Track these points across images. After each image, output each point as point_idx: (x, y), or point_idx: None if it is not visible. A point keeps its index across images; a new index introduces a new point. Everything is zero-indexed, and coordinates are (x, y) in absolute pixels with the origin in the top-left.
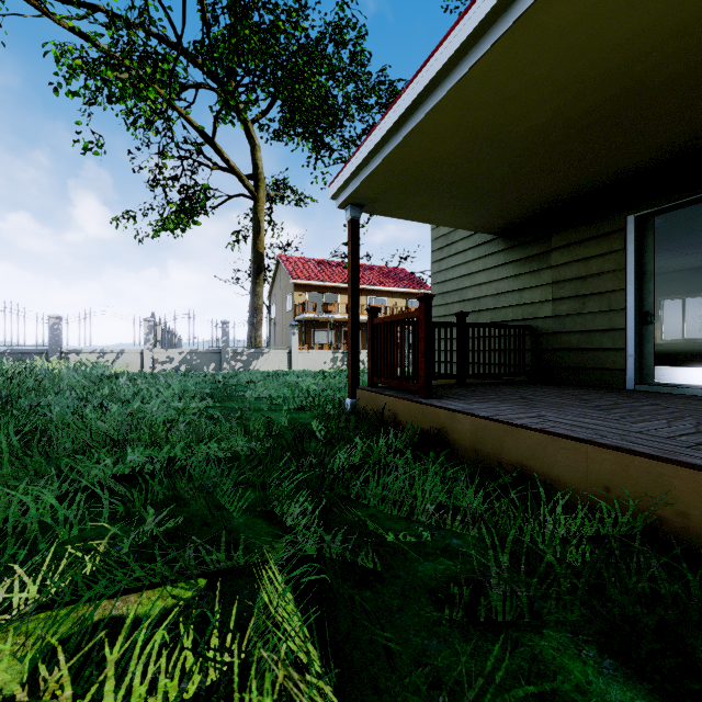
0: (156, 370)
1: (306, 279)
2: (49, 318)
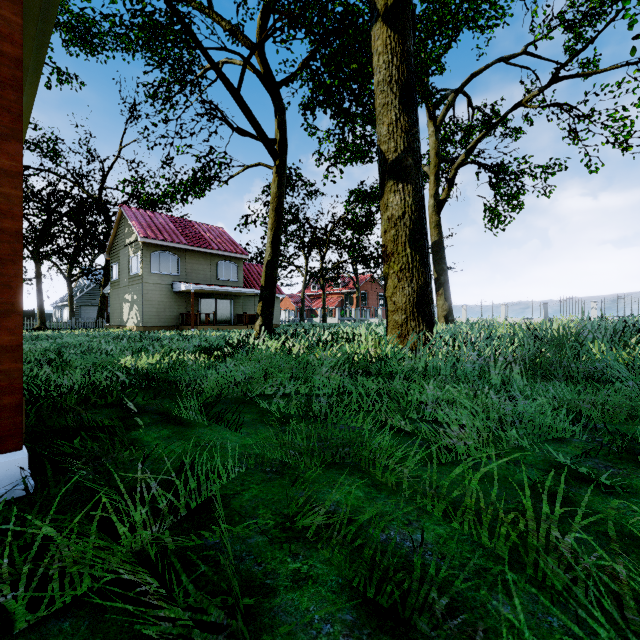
0: None
1: None
2: None
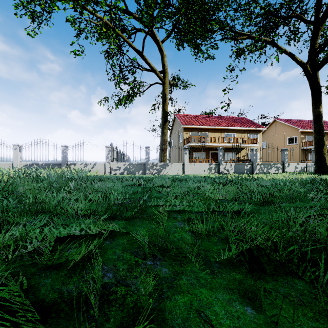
0: (111, 174)
1: (190, 124)
2: (62, 146)
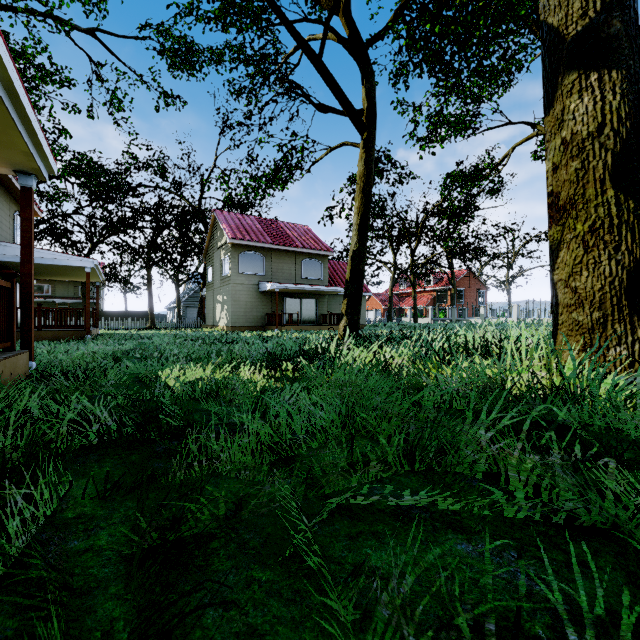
0: None
1: None
2: None
